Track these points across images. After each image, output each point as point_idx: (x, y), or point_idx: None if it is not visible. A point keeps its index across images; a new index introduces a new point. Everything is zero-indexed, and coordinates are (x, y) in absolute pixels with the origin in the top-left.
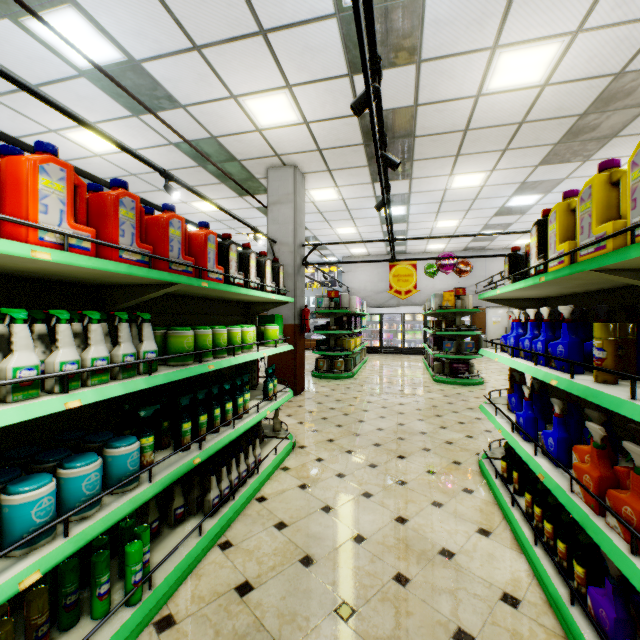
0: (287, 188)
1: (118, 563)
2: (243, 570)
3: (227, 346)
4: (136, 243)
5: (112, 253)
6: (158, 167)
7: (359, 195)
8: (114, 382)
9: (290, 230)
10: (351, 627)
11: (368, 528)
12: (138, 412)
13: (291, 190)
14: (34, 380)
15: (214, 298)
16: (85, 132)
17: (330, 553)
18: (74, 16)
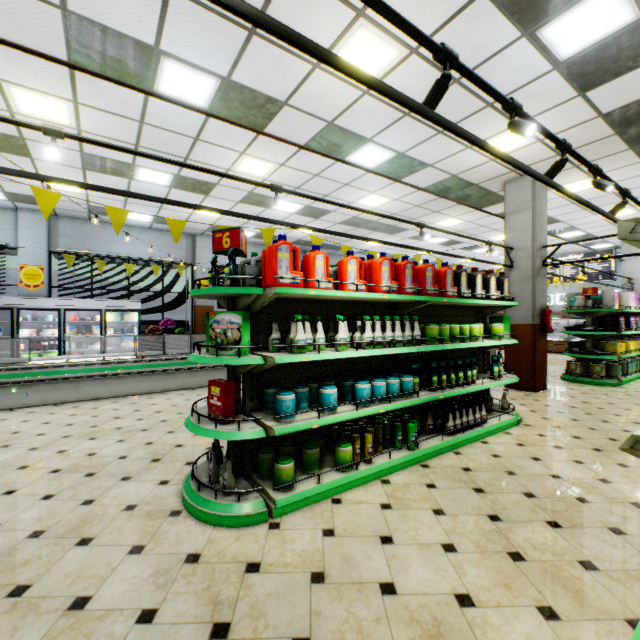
0: (524, 196)
1: (402, 438)
2: (466, 464)
3: (459, 336)
4: (412, 284)
5: (403, 290)
6: (415, 223)
7: (626, 176)
8: (404, 347)
9: (527, 235)
10: (530, 500)
11: (567, 475)
12: (411, 365)
13: (529, 197)
14: (382, 341)
15: (451, 305)
16: (368, 198)
17: (528, 475)
18: (370, 147)
